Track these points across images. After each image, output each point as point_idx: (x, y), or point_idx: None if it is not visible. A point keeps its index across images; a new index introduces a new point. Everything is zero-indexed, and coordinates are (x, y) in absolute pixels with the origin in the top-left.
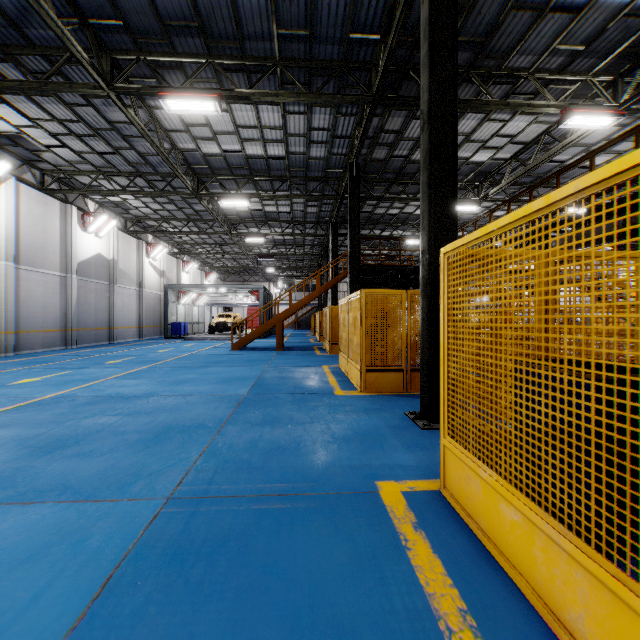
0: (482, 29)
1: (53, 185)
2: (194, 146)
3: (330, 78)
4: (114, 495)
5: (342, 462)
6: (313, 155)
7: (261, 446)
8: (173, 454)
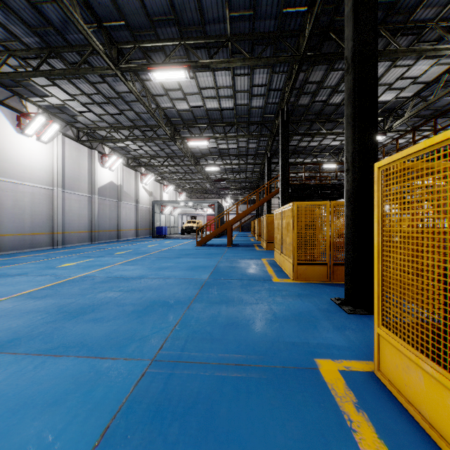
0: None
1: (84, 137)
2: (171, 105)
3: (268, 45)
4: (114, 354)
5: (284, 339)
6: (254, 105)
7: (220, 321)
8: (156, 323)
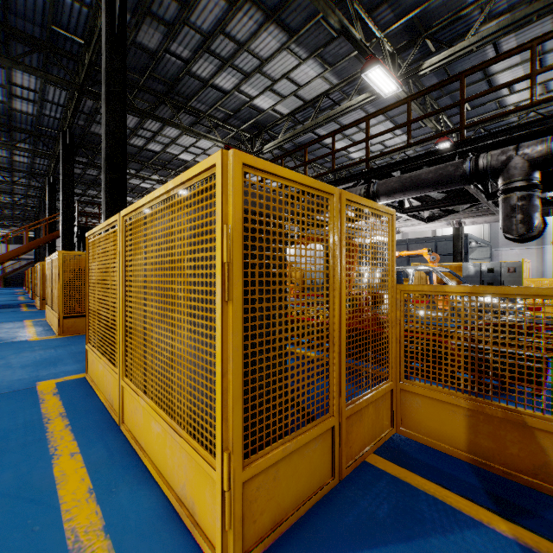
0: (169, 76)
1: None
2: None
3: (32, 52)
4: None
5: (13, 379)
6: (18, 108)
7: None
8: None
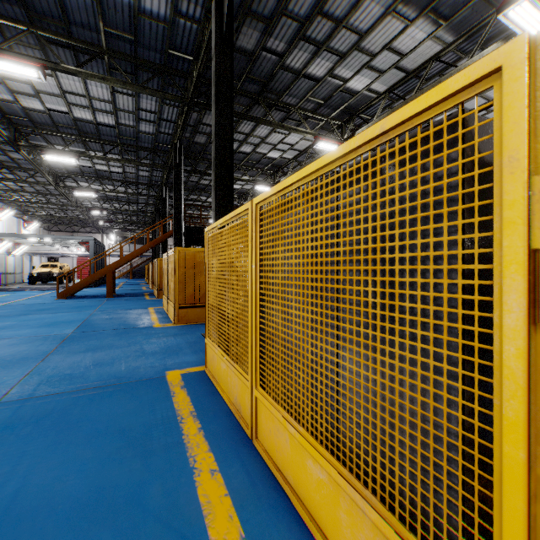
0: (264, 74)
1: None
2: (12, 98)
3: (154, 77)
4: None
5: (146, 365)
6: (142, 129)
7: (83, 364)
8: None
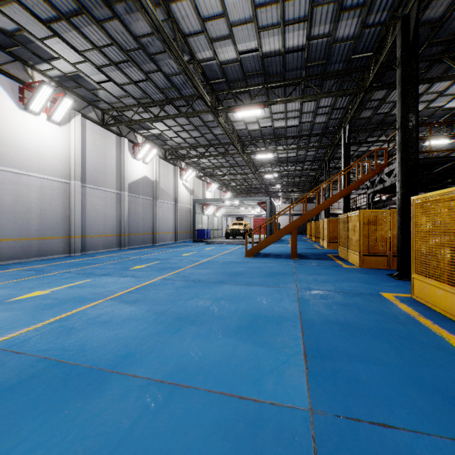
0: None
1: (111, 122)
2: (211, 53)
3: None
4: None
5: None
6: (339, 36)
7: None
8: None
